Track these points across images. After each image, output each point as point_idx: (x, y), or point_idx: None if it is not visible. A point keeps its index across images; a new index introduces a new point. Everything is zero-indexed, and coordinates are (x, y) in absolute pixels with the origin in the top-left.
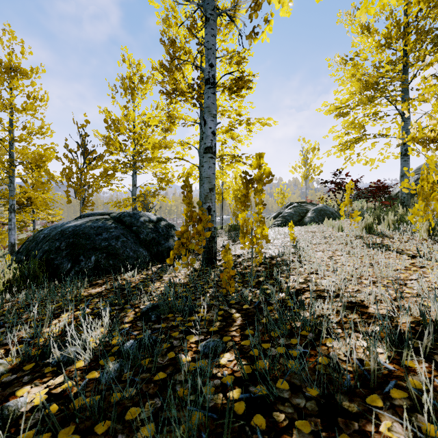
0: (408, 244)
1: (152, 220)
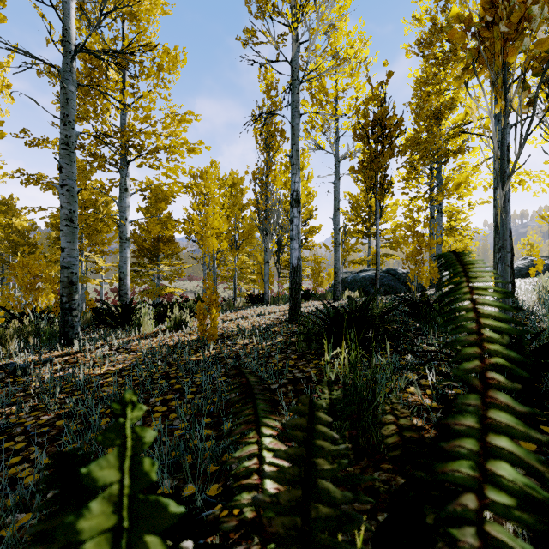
0: None
1: (404, 273)
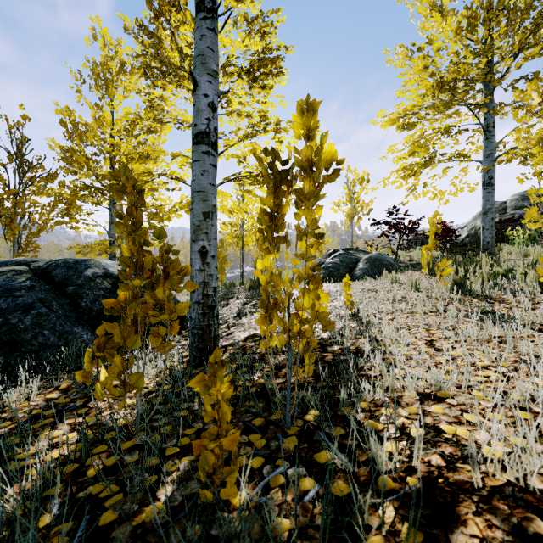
0: None
1: (110, 274)
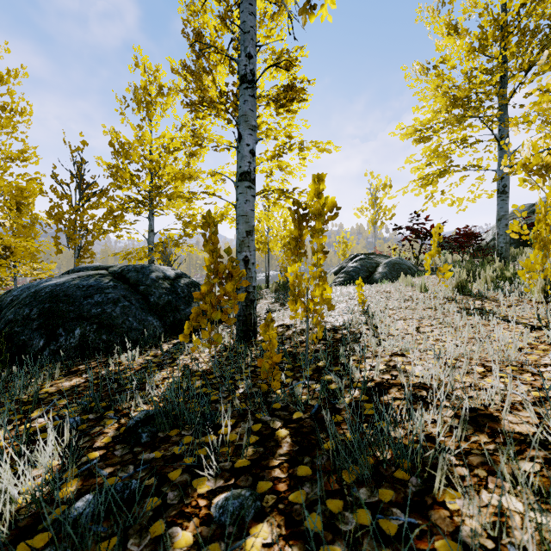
0: (520, 309)
1: (168, 277)
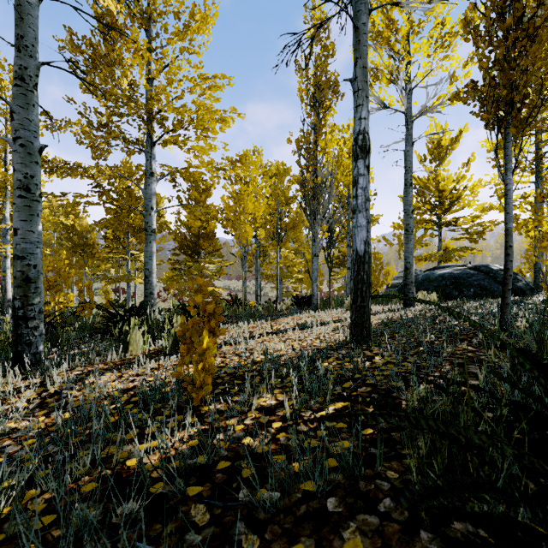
0: None
1: (501, 269)
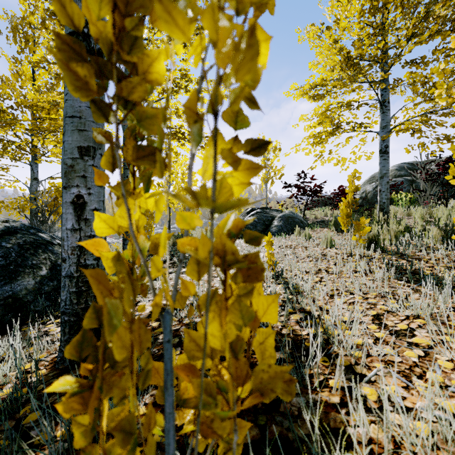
0: None
1: None
